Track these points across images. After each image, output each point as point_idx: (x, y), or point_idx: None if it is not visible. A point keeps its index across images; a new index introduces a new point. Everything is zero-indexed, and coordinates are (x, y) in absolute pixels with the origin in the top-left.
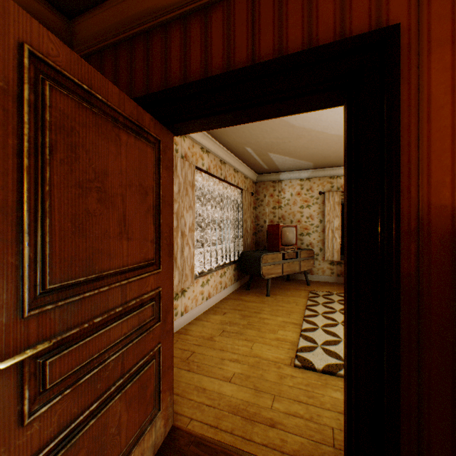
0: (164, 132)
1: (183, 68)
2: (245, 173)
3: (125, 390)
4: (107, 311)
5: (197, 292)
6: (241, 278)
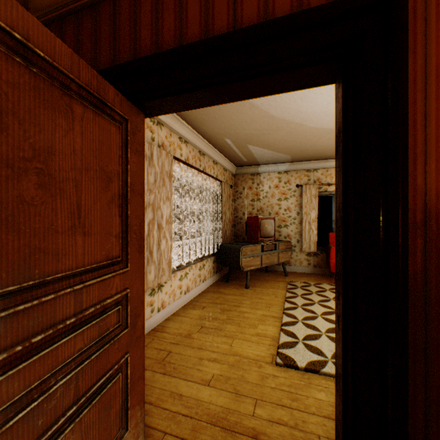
0: (133, 111)
1: (155, 37)
2: (224, 165)
3: (80, 418)
4: (54, 325)
5: (175, 286)
6: (220, 271)
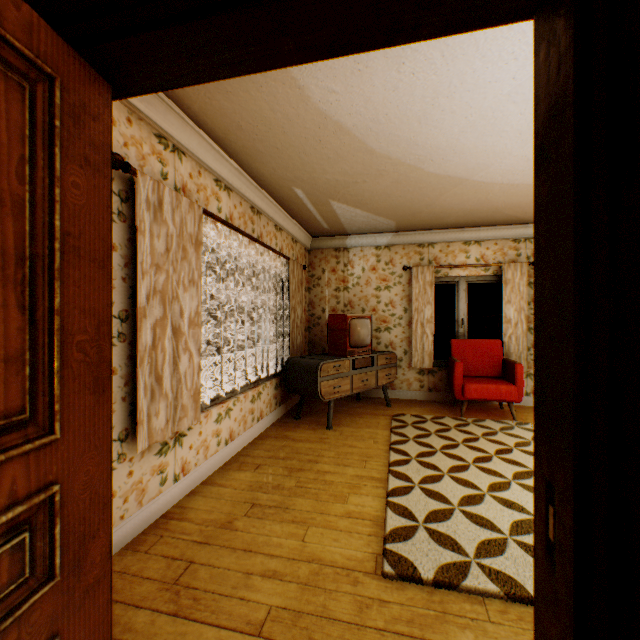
0: (73, 66)
1: None
2: (293, 233)
3: None
4: None
5: (208, 433)
6: (286, 400)
